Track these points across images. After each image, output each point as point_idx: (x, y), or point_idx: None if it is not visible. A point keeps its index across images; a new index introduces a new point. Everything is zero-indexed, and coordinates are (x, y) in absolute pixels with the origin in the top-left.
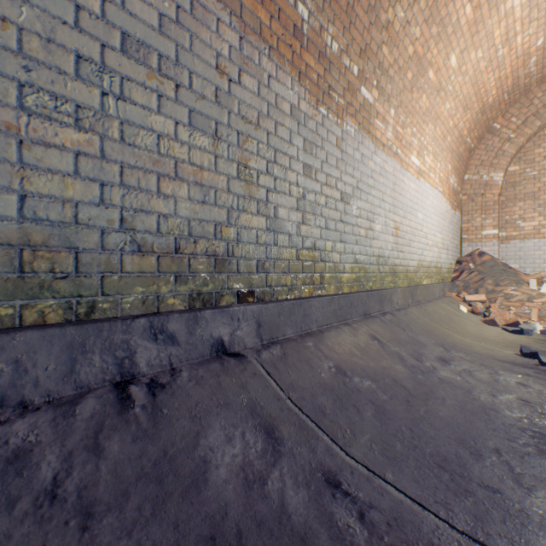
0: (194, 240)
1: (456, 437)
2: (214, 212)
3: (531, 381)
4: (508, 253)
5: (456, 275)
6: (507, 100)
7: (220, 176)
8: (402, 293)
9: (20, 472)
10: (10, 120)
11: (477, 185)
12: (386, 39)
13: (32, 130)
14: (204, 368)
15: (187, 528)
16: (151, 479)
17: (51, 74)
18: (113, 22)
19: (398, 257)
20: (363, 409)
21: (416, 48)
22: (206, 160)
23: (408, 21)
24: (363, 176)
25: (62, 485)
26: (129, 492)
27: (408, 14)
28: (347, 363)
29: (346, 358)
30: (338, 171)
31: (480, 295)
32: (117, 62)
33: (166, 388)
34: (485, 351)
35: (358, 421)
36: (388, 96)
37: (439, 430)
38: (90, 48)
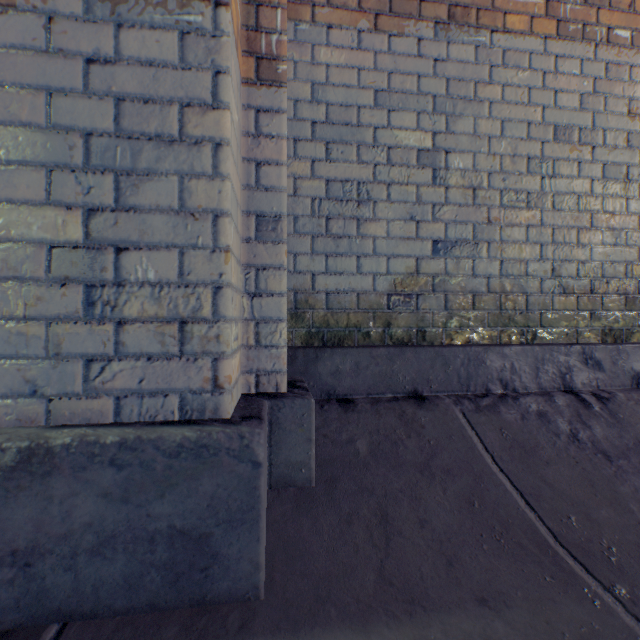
0: (604, 280)
1: None
2: (624, 252)
3: None
4: None
5: None
6: None
7: (630, 216)
8: None
9: (548, 422)
10: (495, 215)
11: None
12: None
13: (505, 218)
14: (634, 393)
15: None
16: (637, 452)
17: (513, 178)
18: (547, 122)
19: None
20: None
21: None
22: (616, 205)
23: None
24: None
25: (577, 435)
26: (625, 453)
27: None
28: None
29: None
30: None
31: None
32: (549, 150)
33: (610, 401)
34: None
35: None
36: None
37: None
38: (533, 149)
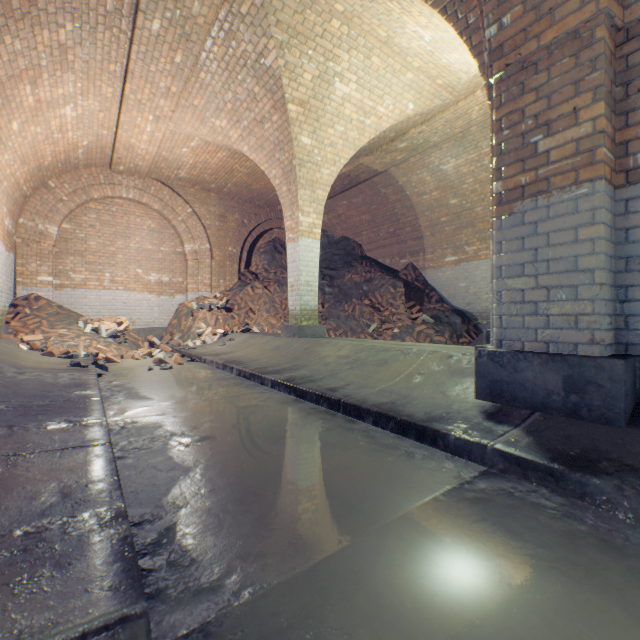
0: None
1: (41, 390)
2: None
3: (77, 373)
4: (64, 299)
5: (13, 318)
6: (62, 168)
7: None
8: None
9: None
10: None
11: (34, 232)
12: None
13: None
14: None
15: None
16: None
17: None
18: None
19: None
20: None
21: None
22: None
23: None
24: None
25: None
26: None
27: None
28: None
29: None
30: None
31: (40, 335)
32: None
33: None
34: (49, 367)
35: None
36: None
37: (32, 390)
38: None
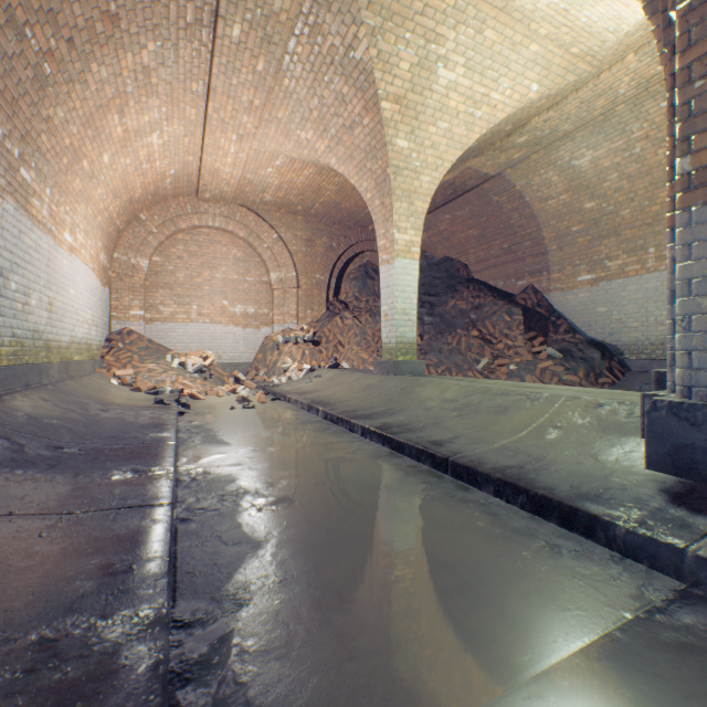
0: None
1: (118, 431)
2: None
3: (158, 411)
4: (154, 333)
5: (108, 353)
6: (152, 200)
7: None
8: (59, 367)
9: None
10: None
11: (127, 266)
12: (48, 129)
13: None
14: None
15: (0, 461)
16: None
17: None
18: None
19: (53, 332)
20: (61, 430)
21: (75, 141)
22: None
23: (69, 121)
24: (22, 252)
25: None
26: None
27: (69, 116)
28: (35, 413)
29: (33, 411)
30: (0, 248)
31: (130, 370)
32: None
33: None
34: (134, 404)
35: (61, 434)
36: (46, 177)
37: (109, 431)
38: None
